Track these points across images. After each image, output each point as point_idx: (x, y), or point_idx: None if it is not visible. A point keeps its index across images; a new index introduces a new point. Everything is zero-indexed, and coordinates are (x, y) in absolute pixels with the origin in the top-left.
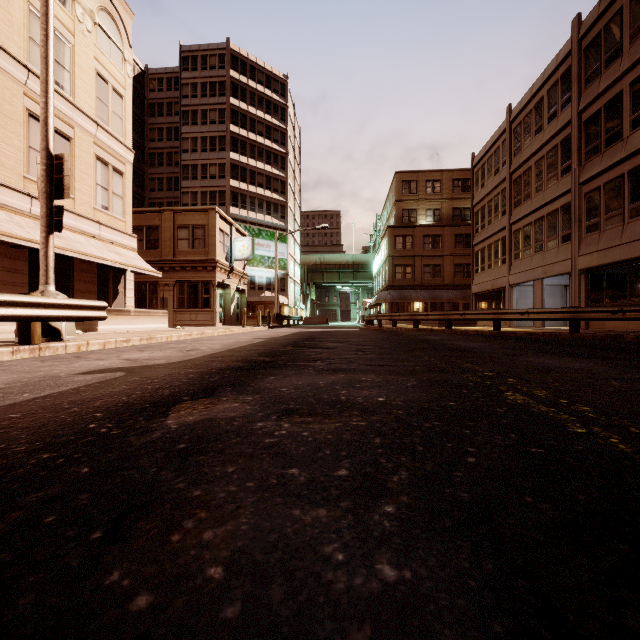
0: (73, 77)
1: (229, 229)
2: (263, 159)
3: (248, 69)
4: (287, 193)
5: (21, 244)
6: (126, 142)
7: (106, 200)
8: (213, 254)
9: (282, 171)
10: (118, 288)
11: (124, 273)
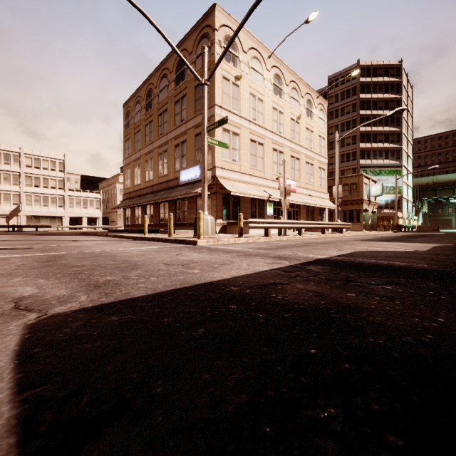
0: (313, 142)
1: (368, 181)
2: (382, 124)
3: (371, 71)
4: (401, 141)
5: (305, 204)
6: (325, 156)
7: (320, 182)
8: (361, 196)
9: (397, 127)
10: (323, 215)
11: (325, 209)
